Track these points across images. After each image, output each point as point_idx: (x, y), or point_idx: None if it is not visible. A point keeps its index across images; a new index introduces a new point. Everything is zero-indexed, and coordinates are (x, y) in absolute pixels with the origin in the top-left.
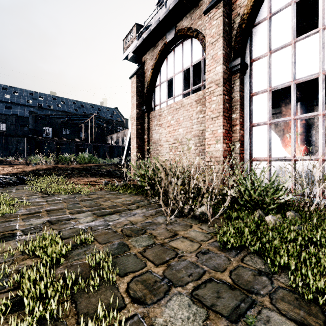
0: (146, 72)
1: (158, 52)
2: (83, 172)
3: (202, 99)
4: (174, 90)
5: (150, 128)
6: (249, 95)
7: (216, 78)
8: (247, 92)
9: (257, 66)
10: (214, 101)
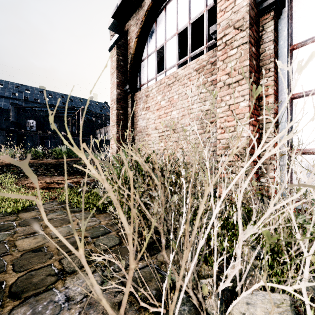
0: (130, 42)
1: (144, 13)
2: (51, 169)
3: (206, 66)
4: (165, 62)
5: (135, 113)
6: (287, 48)
7: (236, 18)
8: (283, 44)
9: (303, 0)
10: (232, 57)
